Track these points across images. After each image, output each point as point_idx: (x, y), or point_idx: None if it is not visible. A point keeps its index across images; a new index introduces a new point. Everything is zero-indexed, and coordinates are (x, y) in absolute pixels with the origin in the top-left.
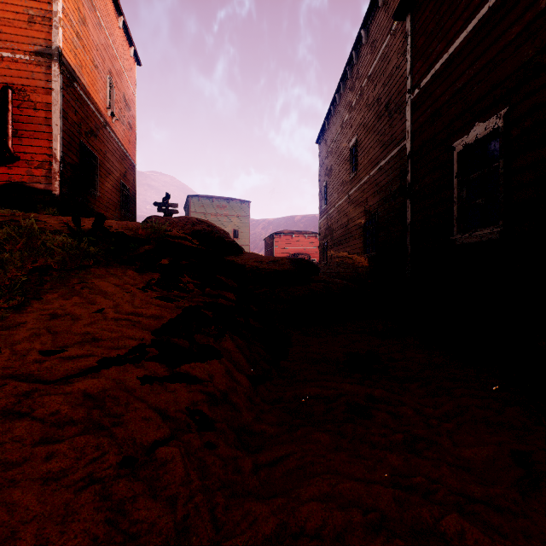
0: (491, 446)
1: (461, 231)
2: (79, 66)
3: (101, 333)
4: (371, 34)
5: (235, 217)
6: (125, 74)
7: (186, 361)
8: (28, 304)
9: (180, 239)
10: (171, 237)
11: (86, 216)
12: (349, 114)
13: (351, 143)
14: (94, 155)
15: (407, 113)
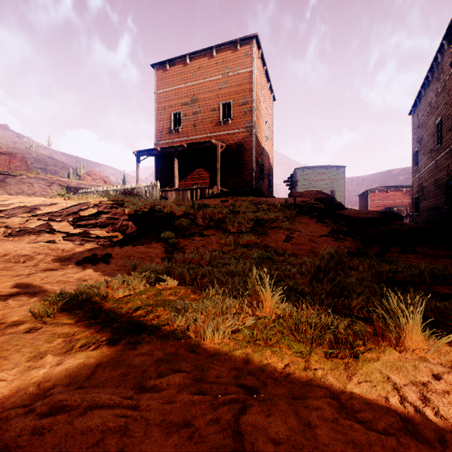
0: (432, 259)
1: None
2: (258, 124)
3: (316, 231)
4: (451, 44)
5: (331, 180)
6: (269, 112)
7: (338, 239)
8: (295, 225)
9: (316, 204)
10: (312, 203)
11: (259, 194)
12: (435, 98)
13: (436, 121)
14: (261, 163)
15: None
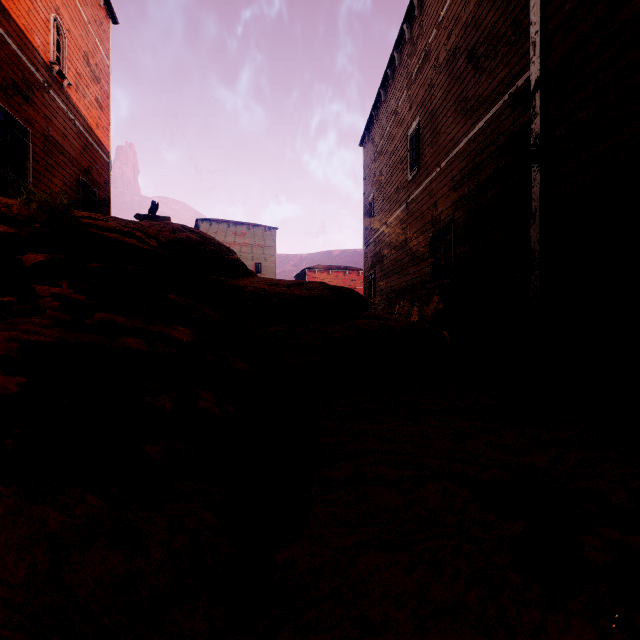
0: None
1: None
2: None
3: None
4: None
5: (257, 247)
6: (90, 27)
7: None
8: None
9: (117, 234)
10: (98, 229)
11: None
12: (407, 91)
13: (410, 130)
14: (22, 127)
15: (532, 10)
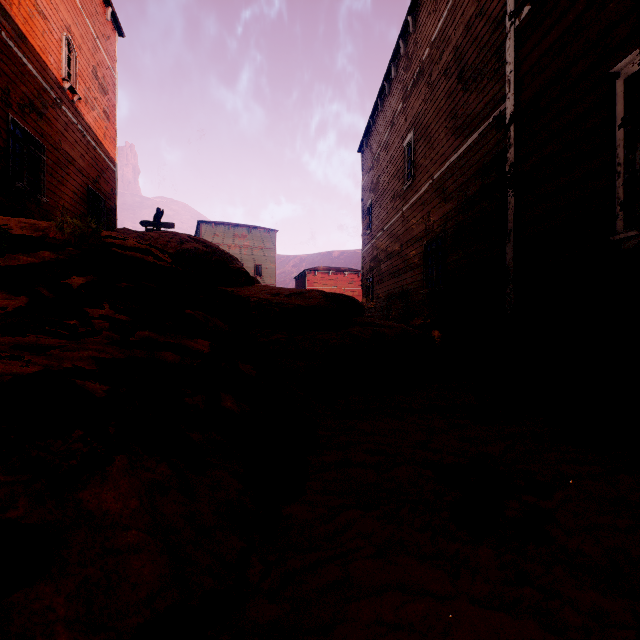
0: None
1: (633, 225)
2: (6, 3)
3: None
4: None
5: (257, 249)
6: (98, 42)
7: None
8: None
9: (136, 252)
10: (120, 248)
11: None
12: (403, 104)
13: (405, 142)
14: (37, 142)
15: (507, 51)
